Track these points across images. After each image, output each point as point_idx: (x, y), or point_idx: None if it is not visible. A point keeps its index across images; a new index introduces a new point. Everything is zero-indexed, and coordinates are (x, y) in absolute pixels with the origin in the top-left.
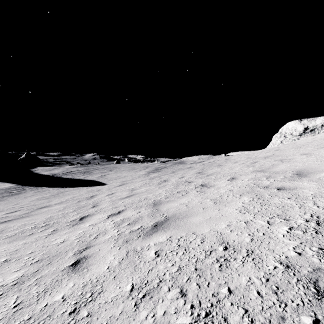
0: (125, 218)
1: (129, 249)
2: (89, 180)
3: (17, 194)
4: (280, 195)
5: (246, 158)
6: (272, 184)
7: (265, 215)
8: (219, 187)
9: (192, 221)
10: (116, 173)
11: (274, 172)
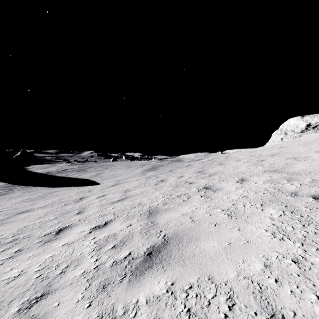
0: (110, 235)
1: (104, 311)
2: (83, 179)
3: (4, 194)
4: None
5: (249, 156)
6: (300, 190)
7: None
8: (228, 190)
9: (203, 249)
10: (111, 171)
11: (294, 173)
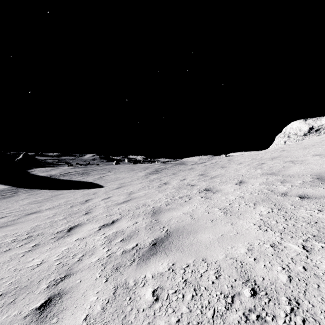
0: (118, 231)
1: (119, 283)
2: (86, 182)
3: (10, 197)
4: (306, 205)
5: (251, 159)
6: (290, 190)
7: (296, 235)
8: (226, 192)
9: (200, 239)
10: (114, 174)
11: (288, 176)
